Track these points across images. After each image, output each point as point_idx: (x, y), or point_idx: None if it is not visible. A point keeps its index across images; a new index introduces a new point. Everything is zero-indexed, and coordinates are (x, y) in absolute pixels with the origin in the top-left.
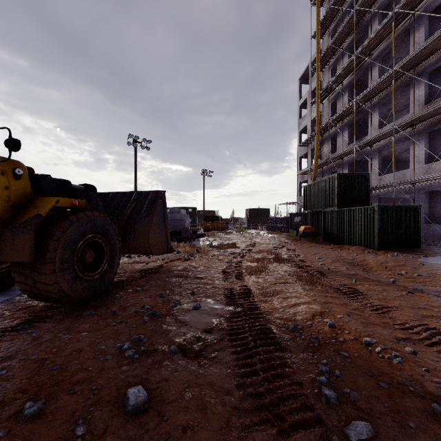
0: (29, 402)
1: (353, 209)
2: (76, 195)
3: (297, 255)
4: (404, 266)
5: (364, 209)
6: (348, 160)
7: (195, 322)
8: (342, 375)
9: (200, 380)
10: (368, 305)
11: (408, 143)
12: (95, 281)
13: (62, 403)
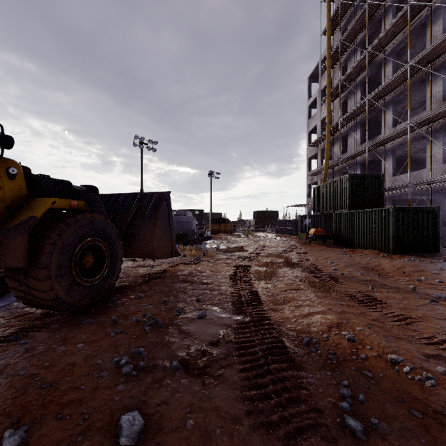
0: (9, 429)
1: (366, 211)
2: (76, 196)
3: (307, 259)
4: (423, 271)
5: (378, 211)
6: (360, 160)
7: (200, 333)
8: (366, 400)
9: (205, 403)
10: (388, 315)
11: (424, 142)
12: (95, 287)
13: (47, 430)
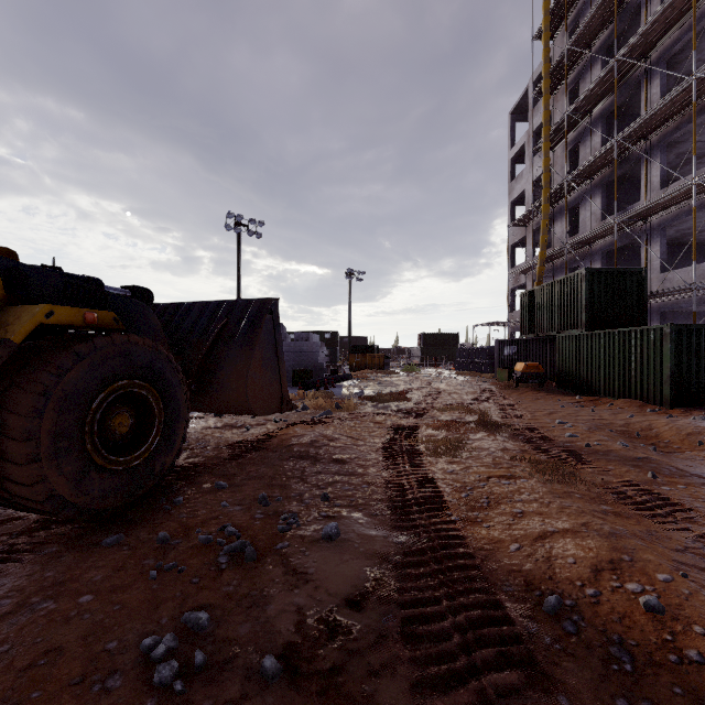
0: None
1: (618, 331)
2: (105, 304)
3: (517, 415)
4: None
5: (641, 331)
6: (601, 246)
7: (326, 576)
8: None
9: None
10: None
11: None
12: (133, 472)
13: None
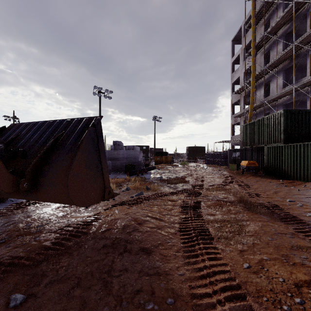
0: None
1: (307, 144)
2: None
3: (257, 194)
4: None
5: None
6: (282, 101)
7: None
8: None
9: None
10: None
11: None
12: None
13: None
